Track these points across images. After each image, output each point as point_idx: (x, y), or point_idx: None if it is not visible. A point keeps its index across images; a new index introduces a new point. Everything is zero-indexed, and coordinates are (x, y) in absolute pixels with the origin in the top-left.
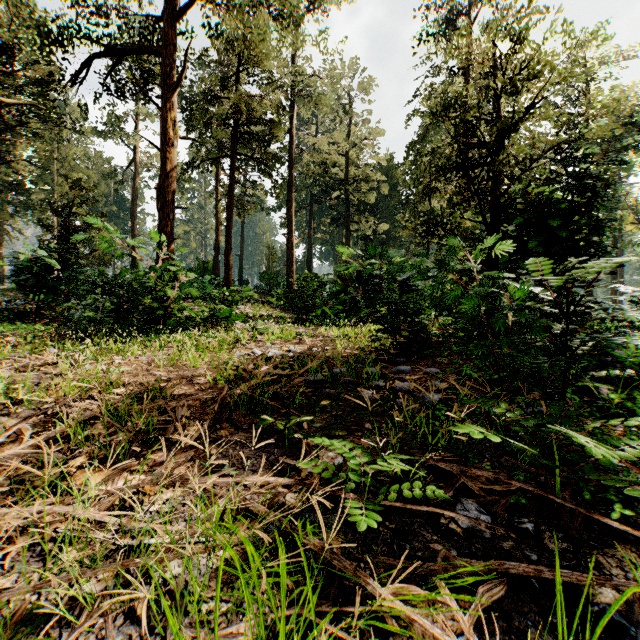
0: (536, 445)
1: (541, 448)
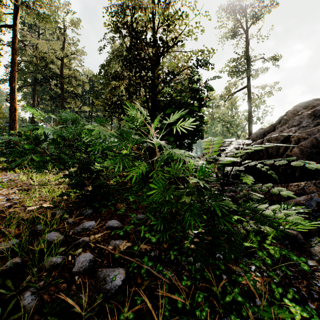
0: None
1: None
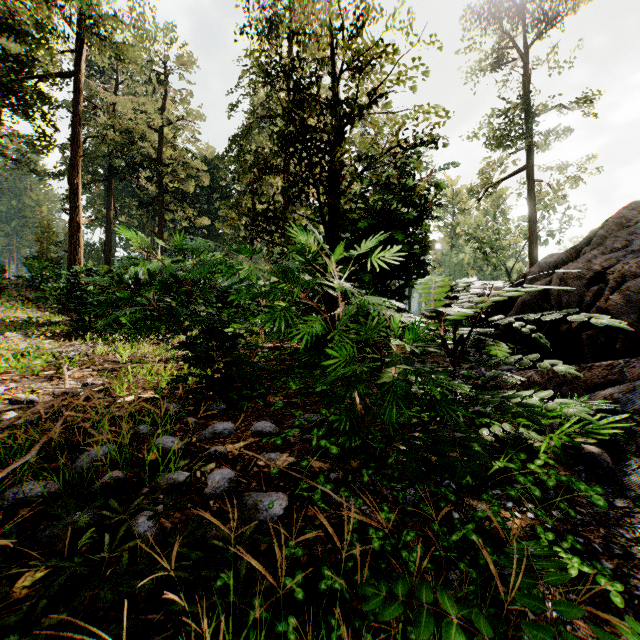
0: None
1: None
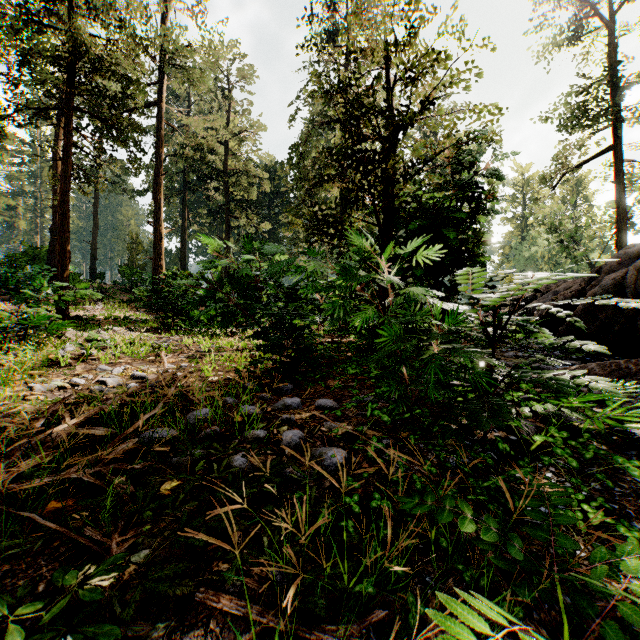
0: (521, 584)
1: (529, 589)
